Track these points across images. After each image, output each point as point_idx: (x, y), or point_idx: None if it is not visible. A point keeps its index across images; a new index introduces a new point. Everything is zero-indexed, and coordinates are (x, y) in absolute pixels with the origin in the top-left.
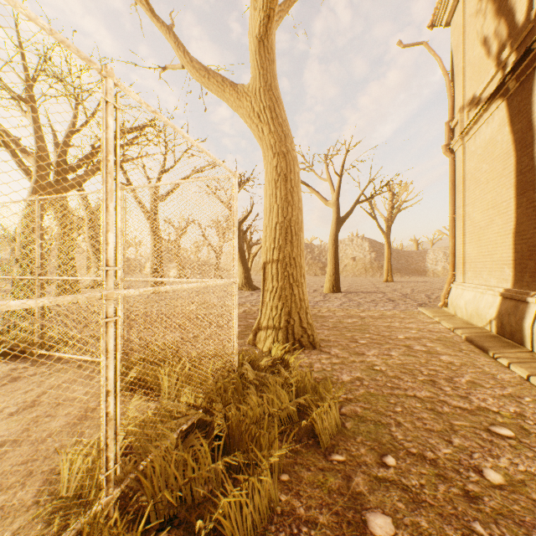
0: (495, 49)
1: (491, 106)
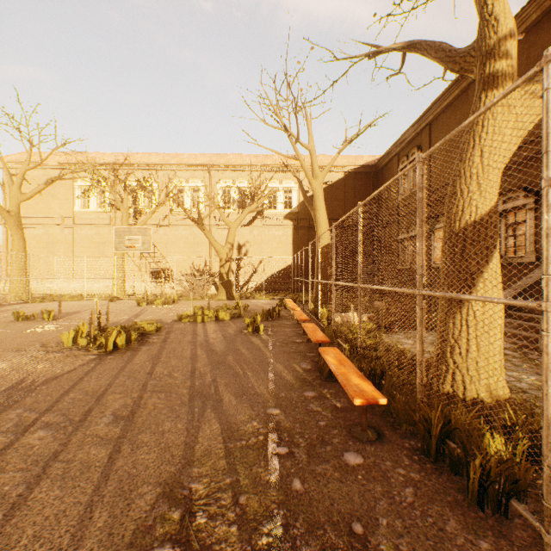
0: (41, 209)
1: (40, 226)
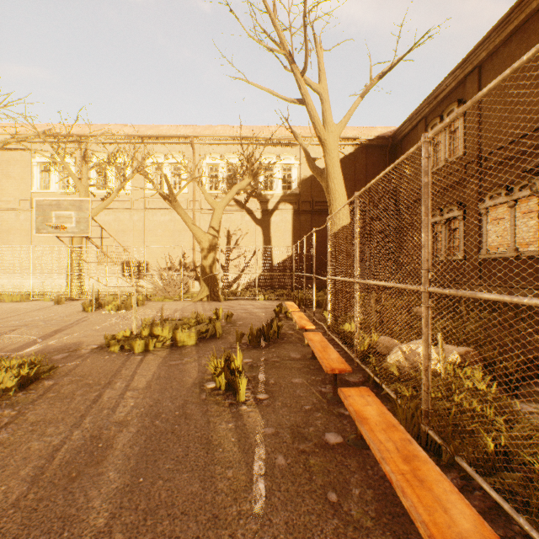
0: None
1: None
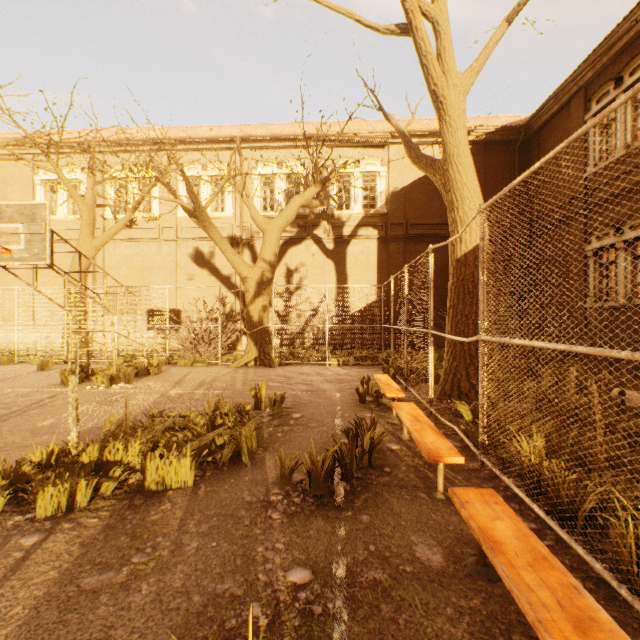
0: None
1: None
